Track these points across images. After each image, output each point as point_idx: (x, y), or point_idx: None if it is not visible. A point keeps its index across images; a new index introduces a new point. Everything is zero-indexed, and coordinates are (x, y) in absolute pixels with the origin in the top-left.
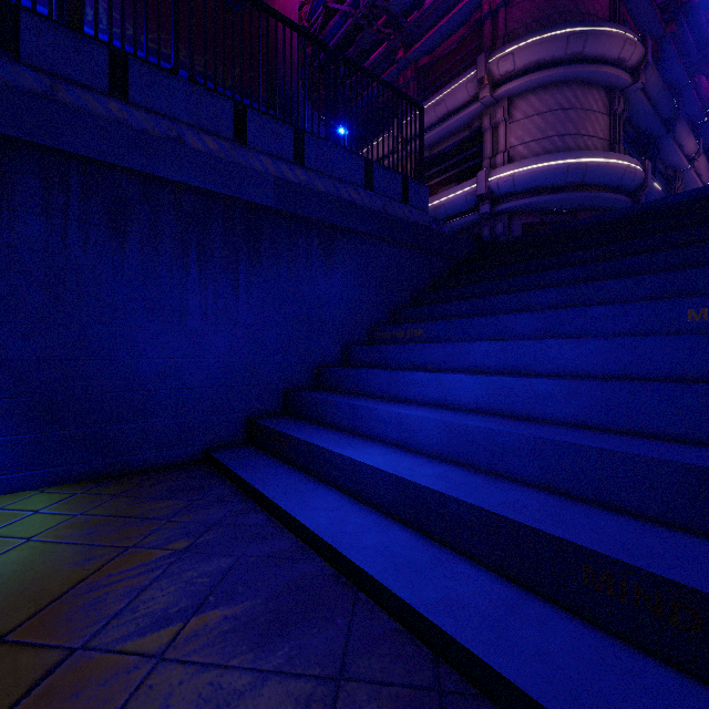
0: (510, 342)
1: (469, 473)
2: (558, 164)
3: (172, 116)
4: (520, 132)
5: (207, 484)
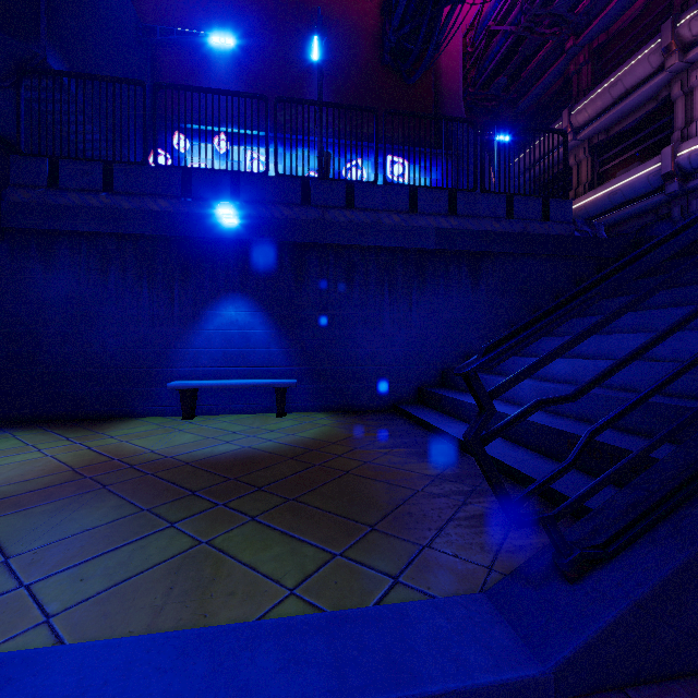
0: (601, 336)
1: (542, 413)
2: None
3: (375, 209)
4: None
5: (395, 418)
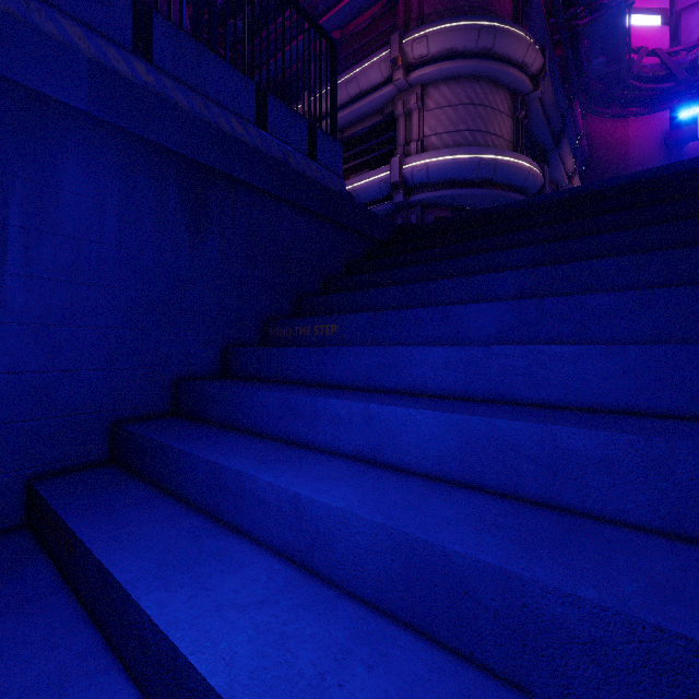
0: (481, 348)
1: (464, 693)
2: (471, 158)
3: None
4: (433, 122)
5: None
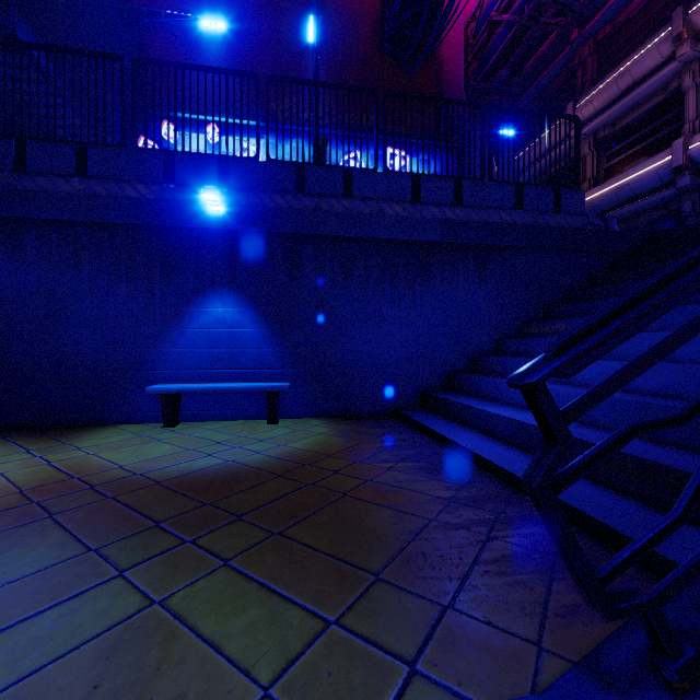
0: None
1: None
2: None
3: (375, 198)
4: None
5: (397, 425)
